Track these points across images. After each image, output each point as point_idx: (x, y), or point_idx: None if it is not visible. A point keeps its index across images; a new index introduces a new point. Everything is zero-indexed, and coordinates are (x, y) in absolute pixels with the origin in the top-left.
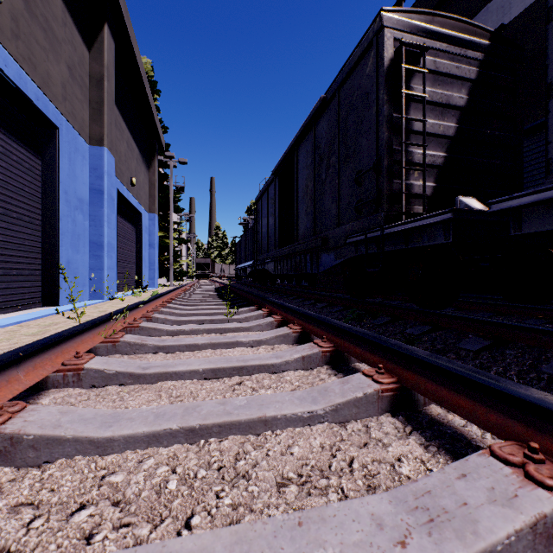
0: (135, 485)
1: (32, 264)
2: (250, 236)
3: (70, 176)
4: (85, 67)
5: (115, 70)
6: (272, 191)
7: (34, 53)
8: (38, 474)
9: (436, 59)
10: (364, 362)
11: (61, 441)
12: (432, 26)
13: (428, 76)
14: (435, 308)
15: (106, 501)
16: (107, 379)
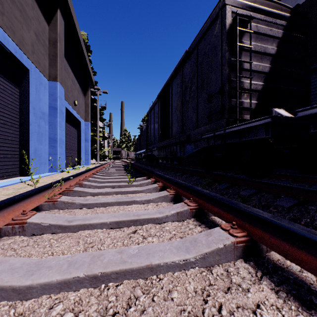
0: None
1: (13, 151)
2: (144, 135)
3: (36, 99)
4: (46, 35)
5: (64, 37)
6: (157, 108)
7: (14, 24)
8: None
9: (258, 24)
10: (220, 218)
11: None
12: (255, 4)
13: (252, 35)
14: (258, 178)
15: None
16: (43, 230)
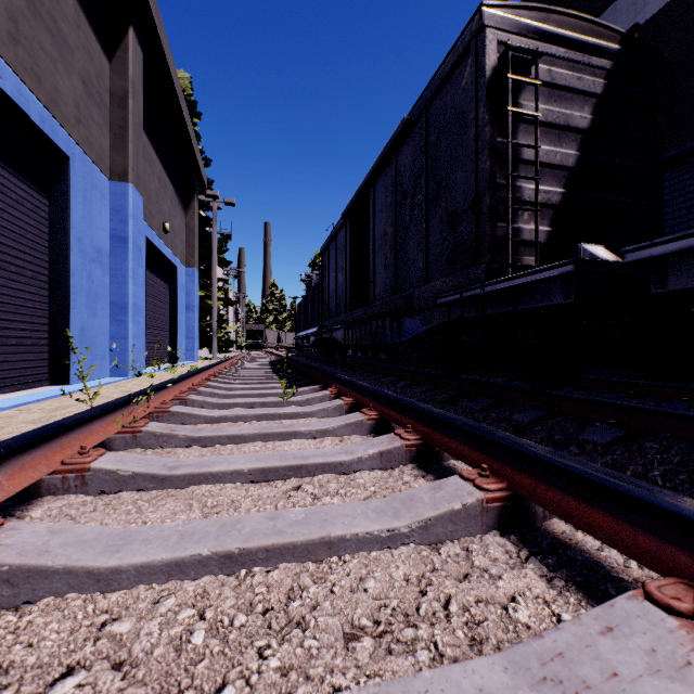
0: (146, 637)
1: (36, 332)
2: (314, 296)
3: (85, 220)
4: (105, 82)
5: (143, 86)
6: (342, 239)
7: (39, 62)
8: (13, 621)
9: (552, 68)
10: (461, 460)
11: (48, 574)
12: (546, 25)
13: (541, 90)
14: (550, 388)
15: (104, 662)
16: (121, 483)
